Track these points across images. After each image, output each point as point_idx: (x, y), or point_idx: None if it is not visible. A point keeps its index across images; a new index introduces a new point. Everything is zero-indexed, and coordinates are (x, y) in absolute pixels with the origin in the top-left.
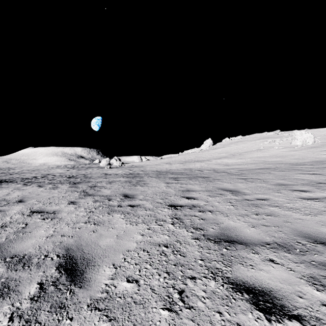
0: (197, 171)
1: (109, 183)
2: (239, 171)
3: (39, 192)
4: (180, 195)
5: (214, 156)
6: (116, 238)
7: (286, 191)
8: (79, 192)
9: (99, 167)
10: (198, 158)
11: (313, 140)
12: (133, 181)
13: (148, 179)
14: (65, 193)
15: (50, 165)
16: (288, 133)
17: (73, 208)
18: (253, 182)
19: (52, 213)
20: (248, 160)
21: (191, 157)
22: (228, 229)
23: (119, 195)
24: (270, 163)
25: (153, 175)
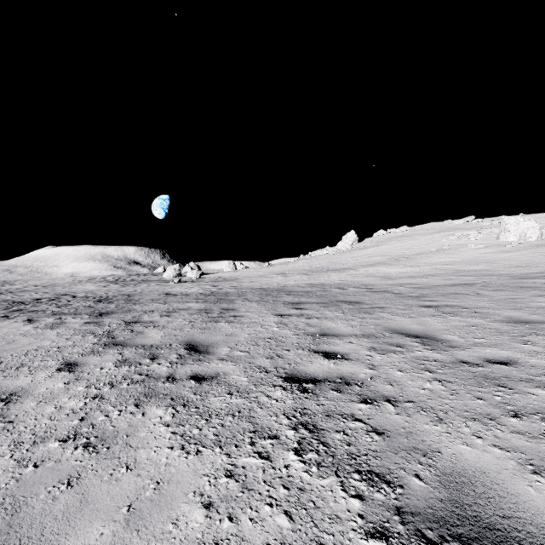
0: (335, 289)
1: (167, 313)
2: (416, 291)
3: (19, 335)
4: (308, 346)
5: (361, 261)
6: (123, 520)
7: (542, 340)
8: (99, 336)
9: (160, 281)
10: (333, 265)
11: (539, 233)
12: (213, 310)
13: (244, 306)
14: (69, 340)
15: (77, 276)
16: (489, 222)
17: (60, 384)
18: (456, 315)
19: (4, 399)
20: (426, 268)
21: (322, 263)
22: (467, 484)
23: (178, 346)
24: (469, 274)
25: (253, 298)
